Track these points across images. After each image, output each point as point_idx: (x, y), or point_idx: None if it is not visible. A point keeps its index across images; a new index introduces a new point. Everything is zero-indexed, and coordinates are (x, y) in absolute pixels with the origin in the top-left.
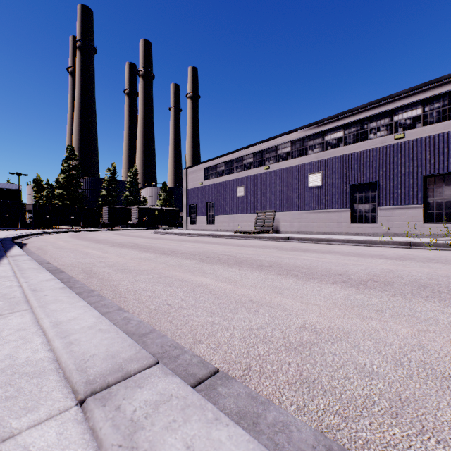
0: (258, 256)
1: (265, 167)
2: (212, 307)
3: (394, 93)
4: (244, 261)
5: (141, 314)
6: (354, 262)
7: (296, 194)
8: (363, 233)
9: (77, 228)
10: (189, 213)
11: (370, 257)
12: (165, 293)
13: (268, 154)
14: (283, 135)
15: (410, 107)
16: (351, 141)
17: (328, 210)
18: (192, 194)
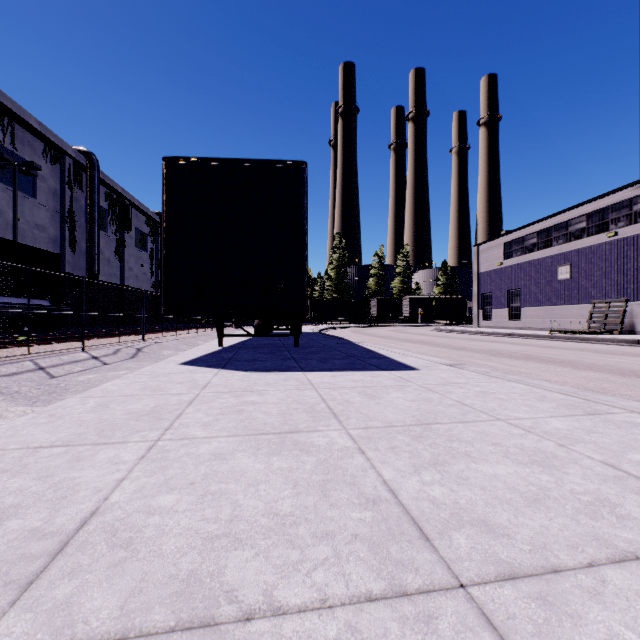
0: (558, 356)
1: (607, 234)
2: None
3: None
4: (535, 358)
5: None
6: None
7: None
8: None
9: (346, 324)
10: (481, 304)
11: None
12: None
13: (613, 213)
14: None
15: None
16: None
17: None
18: (485, 280)
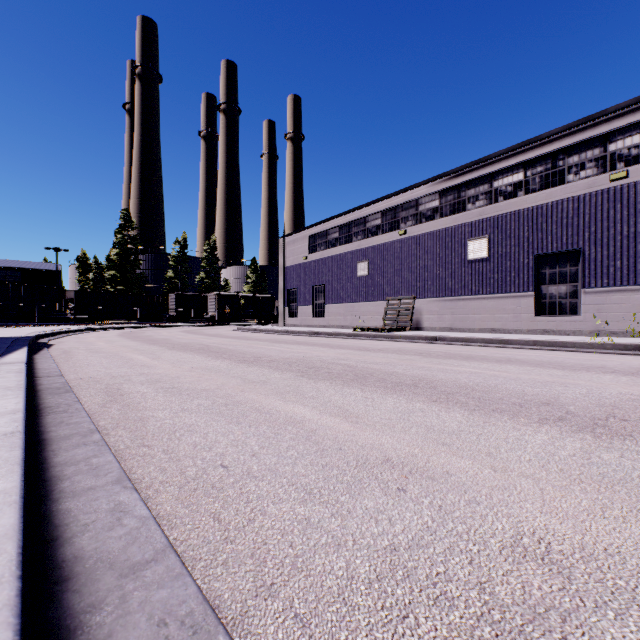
0: (393, 366)
1: (399, 231)
2: (309, 476)
3: (611, 107)
4: (370, 376)
5: (163, 491)
6: (560, 379)
7: (447, 271)
8: (557, 331)
9: (133, 323)
10: (287, 301)
11: (584, 370)
12: (224, 438)
13: (404, 212)
14: (428, 183)
15: (637, 128)
16: (537, 188)
17: (499, 295)
18: (291, 274)
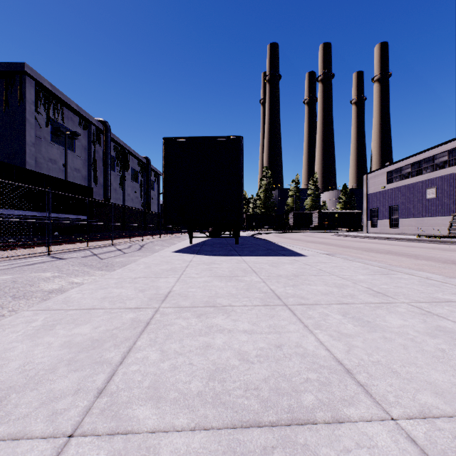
0: (412, 252)
1: None
2: None
3: None
4: (394, 253)
5: None
6: None
7: None
8: None
9: (271, 231)
10: (369, 216)
11: None
12: None
13: None
14: None
15: None
16: None
17: None
18: (372, 199)
